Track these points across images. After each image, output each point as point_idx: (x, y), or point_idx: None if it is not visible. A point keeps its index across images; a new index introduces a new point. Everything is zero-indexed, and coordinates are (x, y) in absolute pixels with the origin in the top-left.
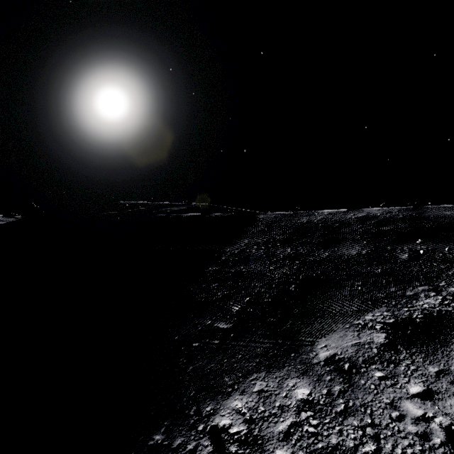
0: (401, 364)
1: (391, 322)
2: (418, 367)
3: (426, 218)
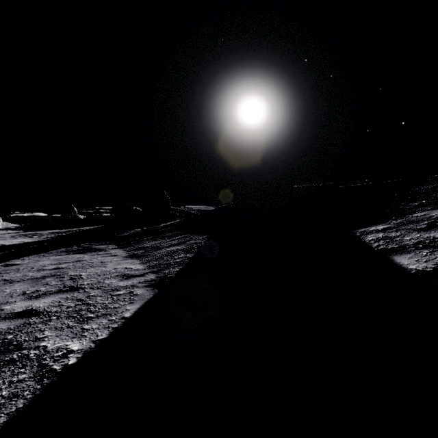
0: None
1: None
2: None
3: None
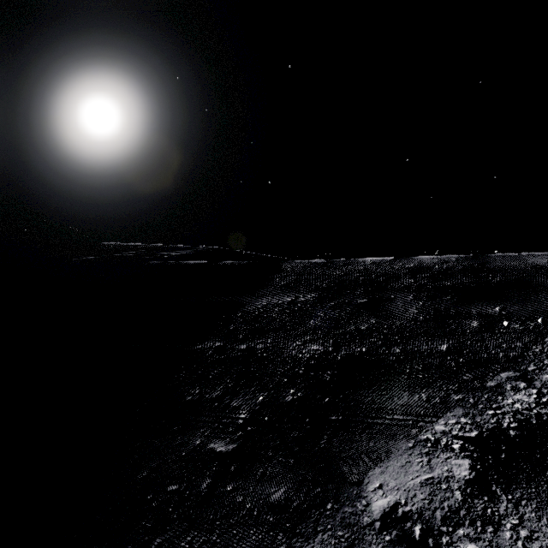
0: (505, 526)
1: (473, 436)
2: (533, 533)
3: (491, 271)
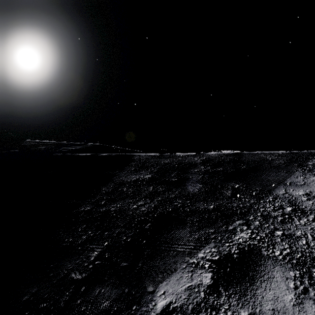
0: (221, 311)
1: (216, 259)
2: (233, 313)
3: (242, 162)
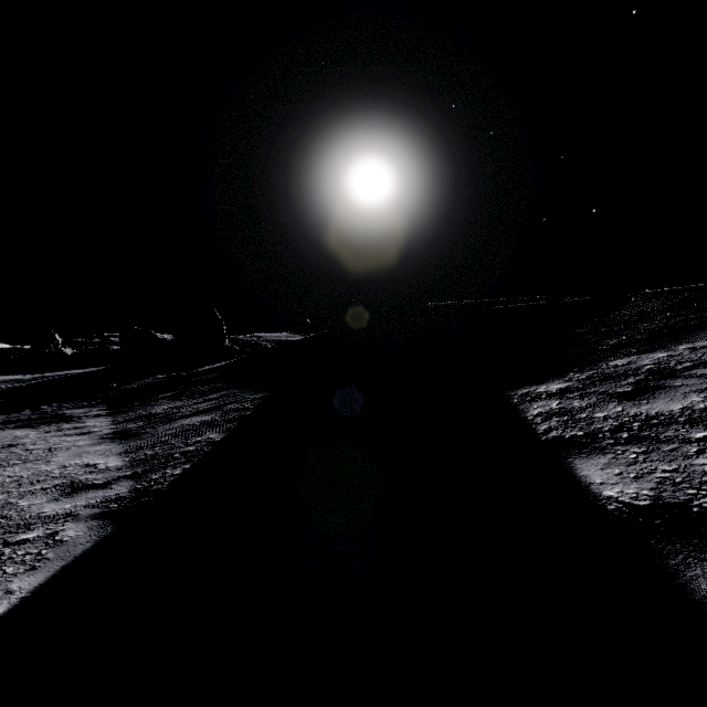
0: None
1: None
2: None
3: None
